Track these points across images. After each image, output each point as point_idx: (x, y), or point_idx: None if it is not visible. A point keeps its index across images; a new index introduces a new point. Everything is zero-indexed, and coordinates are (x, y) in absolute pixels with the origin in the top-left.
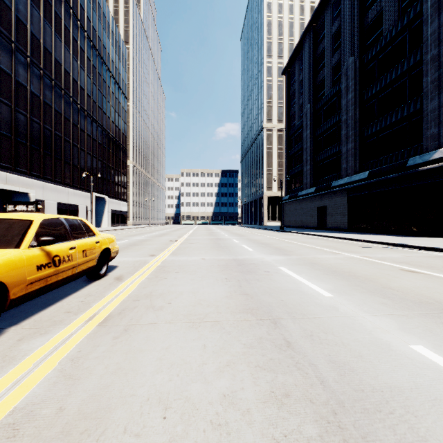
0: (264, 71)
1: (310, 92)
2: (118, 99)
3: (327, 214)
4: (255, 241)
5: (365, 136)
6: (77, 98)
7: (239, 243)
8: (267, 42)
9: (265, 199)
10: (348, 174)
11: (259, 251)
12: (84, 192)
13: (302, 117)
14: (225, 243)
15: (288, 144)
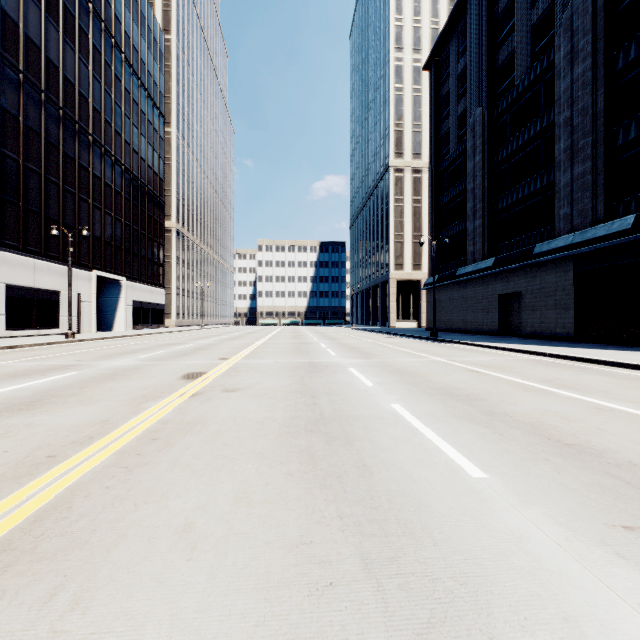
0: (391, 74)
1: (482, 85)
2: (146, 115)
3: (523, 307)
4: (415, 377)
5: (619, 145)
6: (58, 96)
7: (375, 390)
8: (395, 26)
9: (392, 283)
10: (575, 226)
11: (523, 488)
12: (74, 269)
13: (462, 136)
14: (335, 395)
15: (435, 187)
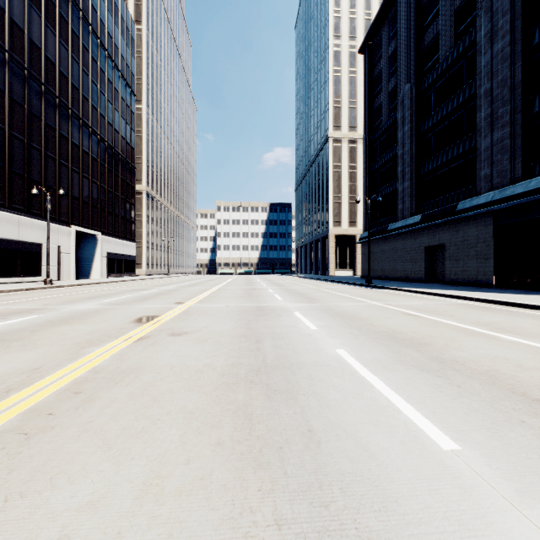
0: (330, 58)
1: (410, 64)
2: (119, 92)
3: (447, 257)
4: (357, 321)
5: (535, 112)
6: (40, 74)
7: (319, 334)
8: (334, 17)
9: (331, 238)
10: (495, 185)
11: (512, 469)
12: (54, 224)
13: (393, 109)
14: (280, 339)
15: (369, 154)
